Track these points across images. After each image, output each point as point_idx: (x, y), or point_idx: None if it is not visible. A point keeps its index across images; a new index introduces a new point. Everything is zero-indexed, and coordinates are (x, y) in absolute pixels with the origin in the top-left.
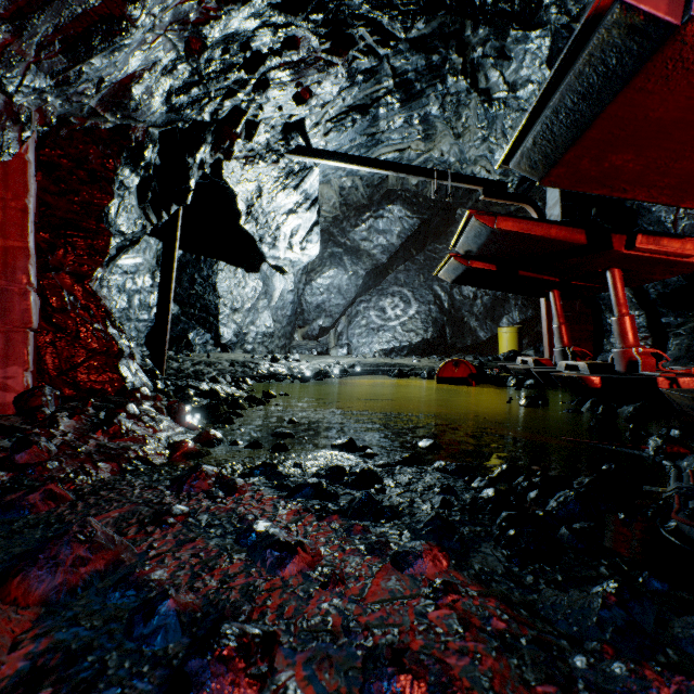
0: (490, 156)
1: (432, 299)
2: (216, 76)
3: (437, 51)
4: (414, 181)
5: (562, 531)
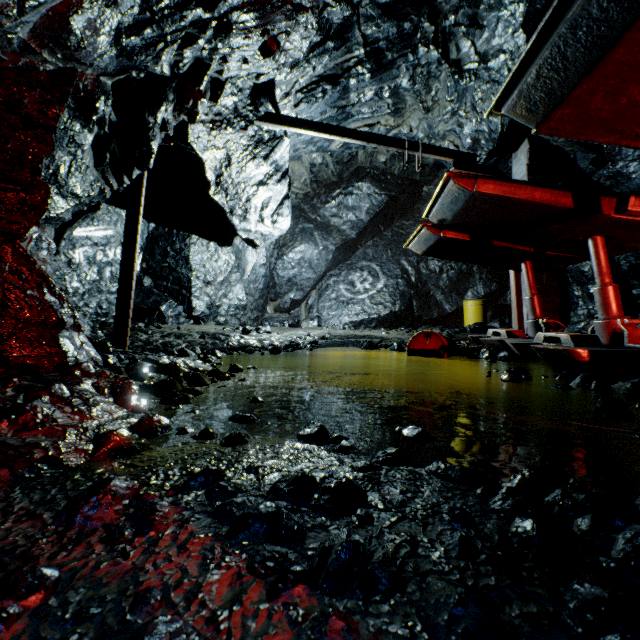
0: (459, 130)
1: (399, 273)
2: (170, 13)
3: (409, 18)
4: (383, 158)
5: None
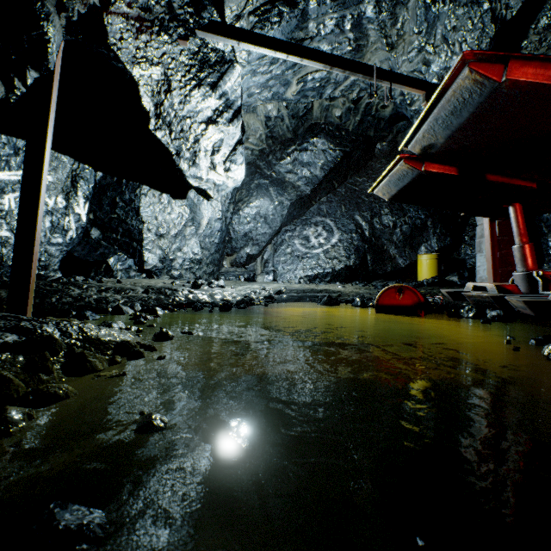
0: (425, 69)
1: (353, 228)
2: None
3: None
4: (338, 112)
5: None
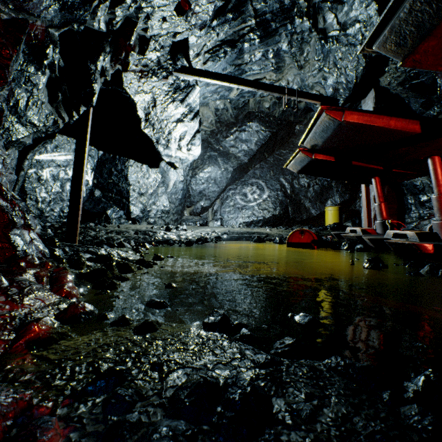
0: (324, 82)
1: (279, 187)
2: None
3: None
4: (267, 105)
5: None
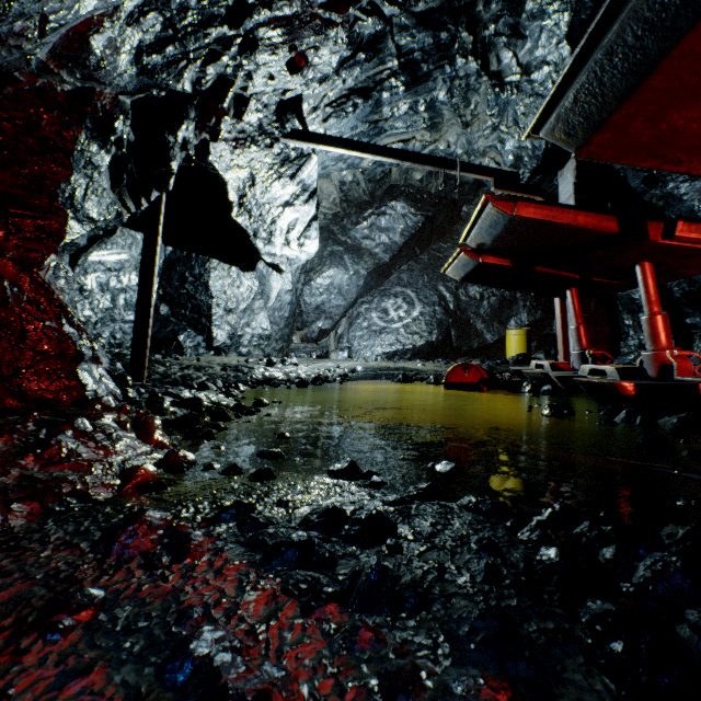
0: (500, 147)
1: (436, 300)
2: (194, 31)
3: (446, 28)
4: (418, 176)
5: (685, 634)
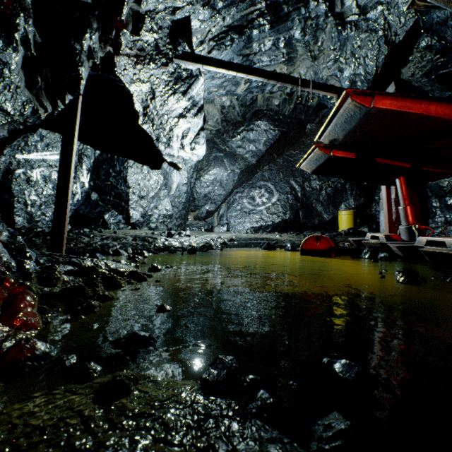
0: (340, 74)
1: (289, 190)
2: None
3: None
4: (276, 102)
5: None
